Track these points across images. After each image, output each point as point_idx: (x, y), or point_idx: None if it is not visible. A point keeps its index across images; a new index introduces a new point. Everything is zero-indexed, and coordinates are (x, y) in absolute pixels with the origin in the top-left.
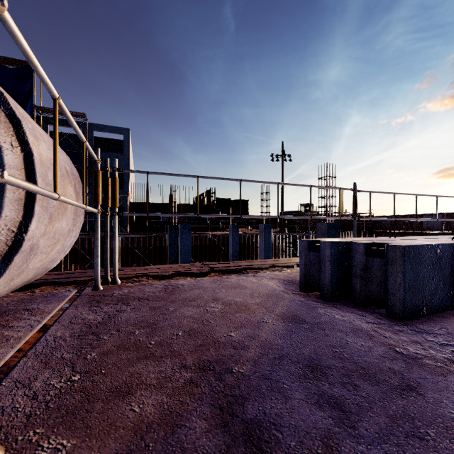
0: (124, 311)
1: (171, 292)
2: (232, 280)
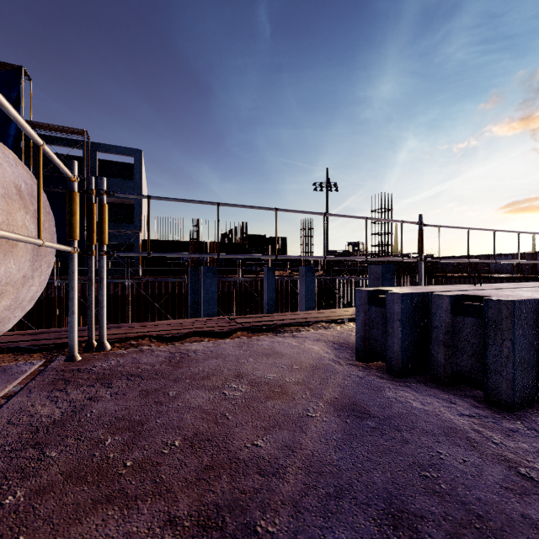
0: (100, 398)
1: (177, 364)
2: (264, 343)
